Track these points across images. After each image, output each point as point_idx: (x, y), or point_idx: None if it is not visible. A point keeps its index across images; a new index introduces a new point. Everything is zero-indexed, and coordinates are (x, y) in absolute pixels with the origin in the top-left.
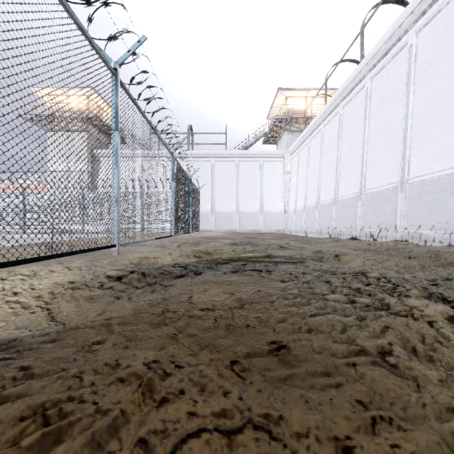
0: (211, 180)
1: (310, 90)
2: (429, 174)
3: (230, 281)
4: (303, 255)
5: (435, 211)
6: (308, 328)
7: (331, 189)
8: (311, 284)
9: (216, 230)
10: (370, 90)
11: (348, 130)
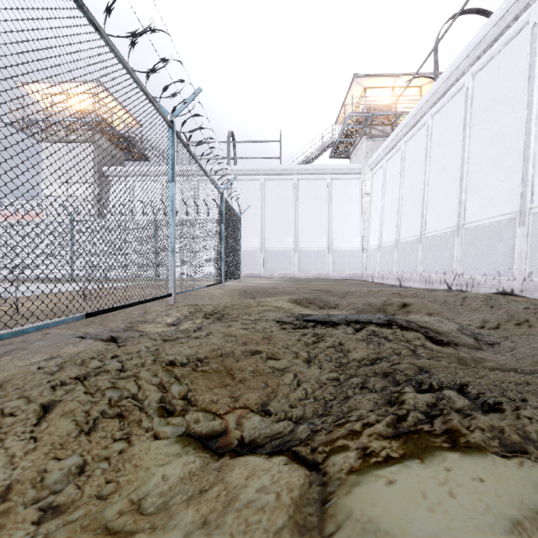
0: (260, 206)
1: (400, 76)
2: None
3: None
4: None
5: None
6: None
7: (449, 211)
8: None
9: (266, 274)
10: None
11: (486, 111)
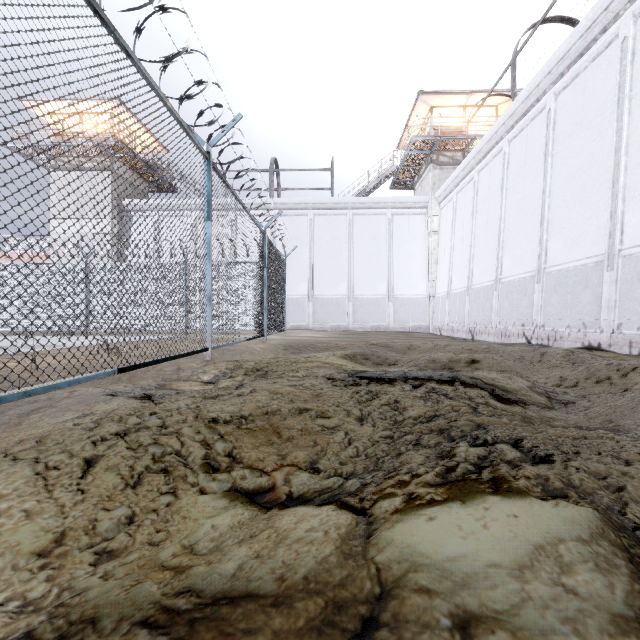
0: (308, 246)
1: (472, 93)
2: None
3: None
4: None
5: None
6: None
7: (529, 252)
8: None
9: (315, 326)
10: (633, 41)
11: (571, 137)
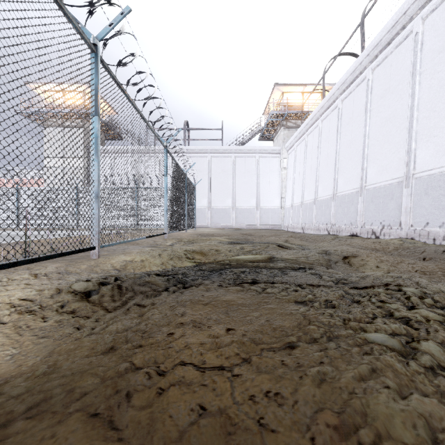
0: (207, 176)
1: (307, 85)
2: (438, 168)
3: (227, 301)
4: (309, 258)
5: (444, 207)
6: (374, 428)
7: (330, 184)
8: (337, 307)
9: (212, 226)
10: (371, 82)
11: (348, 124)
